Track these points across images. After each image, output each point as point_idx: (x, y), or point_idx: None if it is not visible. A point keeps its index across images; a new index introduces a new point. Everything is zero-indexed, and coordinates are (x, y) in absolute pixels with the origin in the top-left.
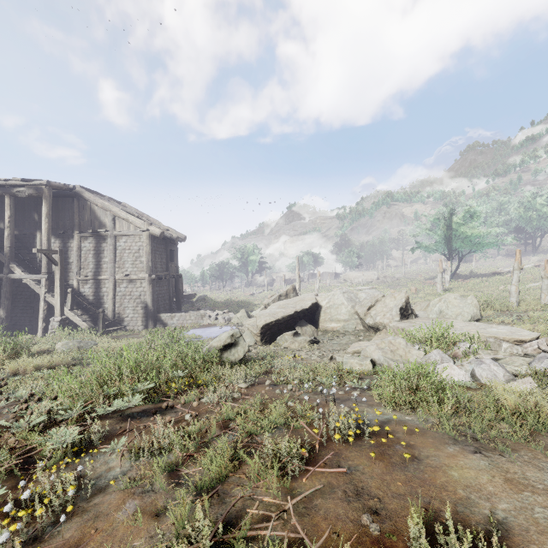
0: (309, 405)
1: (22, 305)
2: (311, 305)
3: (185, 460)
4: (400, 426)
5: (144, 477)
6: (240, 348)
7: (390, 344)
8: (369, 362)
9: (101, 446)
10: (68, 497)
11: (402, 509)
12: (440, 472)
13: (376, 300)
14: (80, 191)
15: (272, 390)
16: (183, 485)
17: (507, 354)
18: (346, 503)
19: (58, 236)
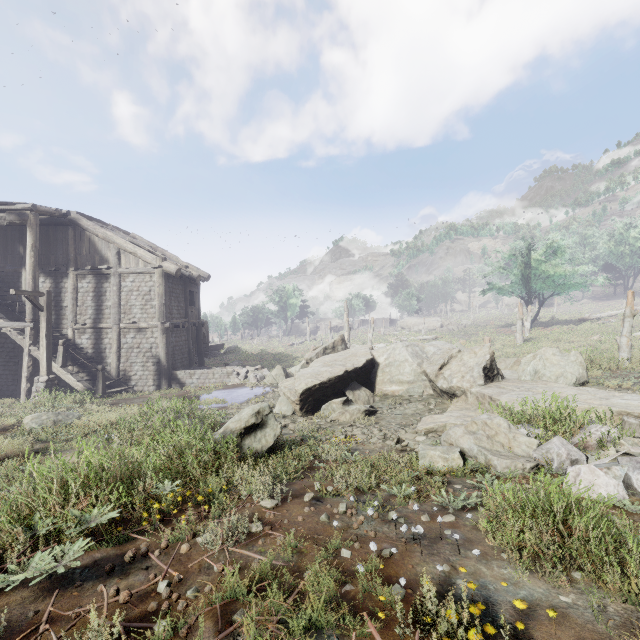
0: (380, 567)
1: (4, 360)
2: (365, 362)
3: None
4: (560, 629)
5: None
6: (269, 431)
7: (485, 426)
8: (458, 456)
9: None
10: None
11: None
12: None
13: (450, 356)
14: (77, 218)
15: (314, 512)
16: None
17: None
18: None
19: (49, 274)
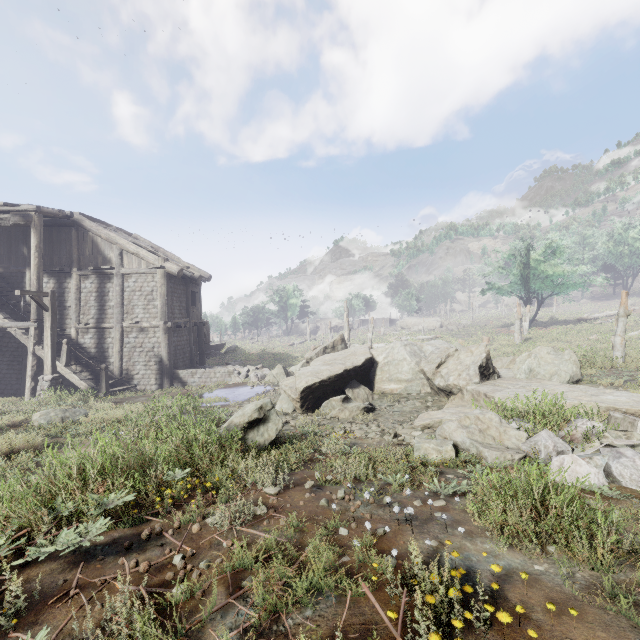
0: (374, 541)
1: (8, 359)
2: (364, 361)
3: None
4: (532, 591)
5: None
6: (271, 426)
7: (478, 421)
8: (451, 448)
9: (13, 634)
10: None
11: None
12: None
13: (447, 354)
14: (80, 219)
15: (315, 498)
16: None
17: None
18: None
19: (52, 275)
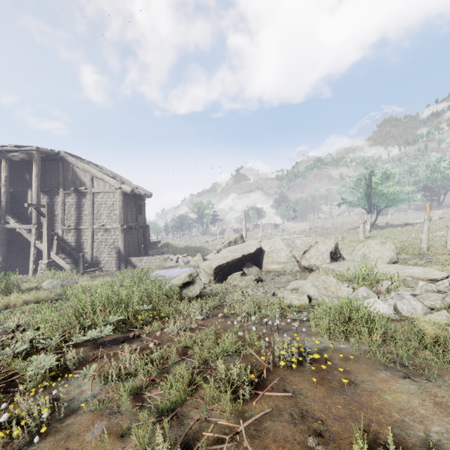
0: (256, 335)
1: (16, 250)
2: (256, 250)
3: (148, 384)
4: (336, 354)
5: (112, 399)
6: (196, 286)
7: (324, 282)
8: (306, 297)
9: (75, 371)
10: (44, 418)
11: (344, 431)
12: (375, 396)
13: (310, 245)
14: (64, 155)
15: (224, 321)
16: (146, 407)
17: (423, 290)
18: (292, 426)
19: (46, 193)
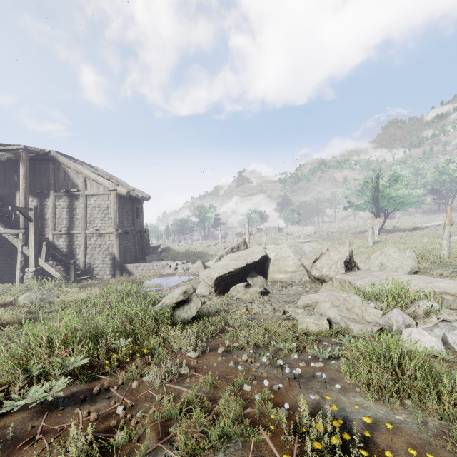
0: (271, 396)
1: (3, 256)
2: (261, 257)
3: None
4: (395, 437)
5: None
6: (192, 305)
7: (345, 302)
8: (326, 322)
9: None
10: None
11: None
12: None
13: (321, 253)
14: (55, 155)
15: (225, 360)
16: None
17: None
18: None
19: (36, 195)
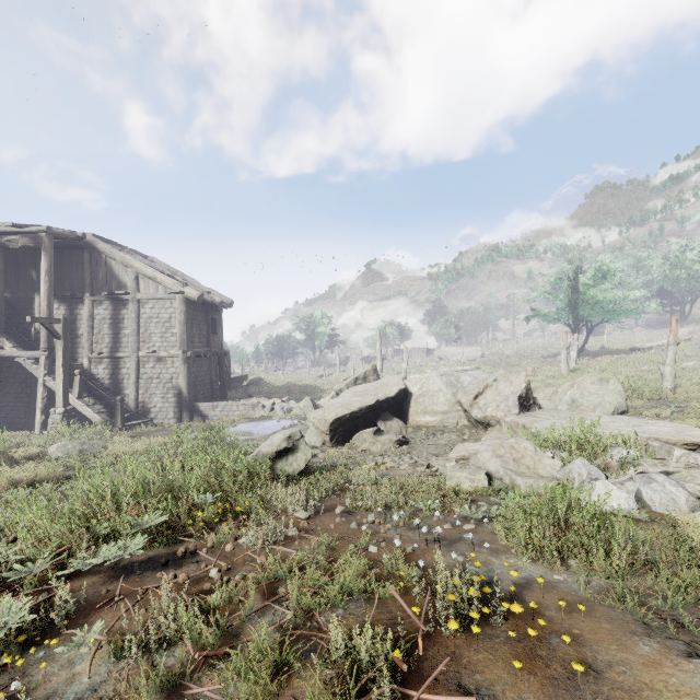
0: (402, 554)
1: (16, 391)
2: (398, 392)
3: (199, 661)
4: (548, 595)
5: (125, 699)
6: (300, 455)
7: (513, 450)
8: (484, 477)
9: (67, 631)
10: None
11: None
12: None
13: (485, 385)
14: (93, 241)
15: (345, 522)
16: None
17: (681, 465)
18: None
19: (63, 300)
